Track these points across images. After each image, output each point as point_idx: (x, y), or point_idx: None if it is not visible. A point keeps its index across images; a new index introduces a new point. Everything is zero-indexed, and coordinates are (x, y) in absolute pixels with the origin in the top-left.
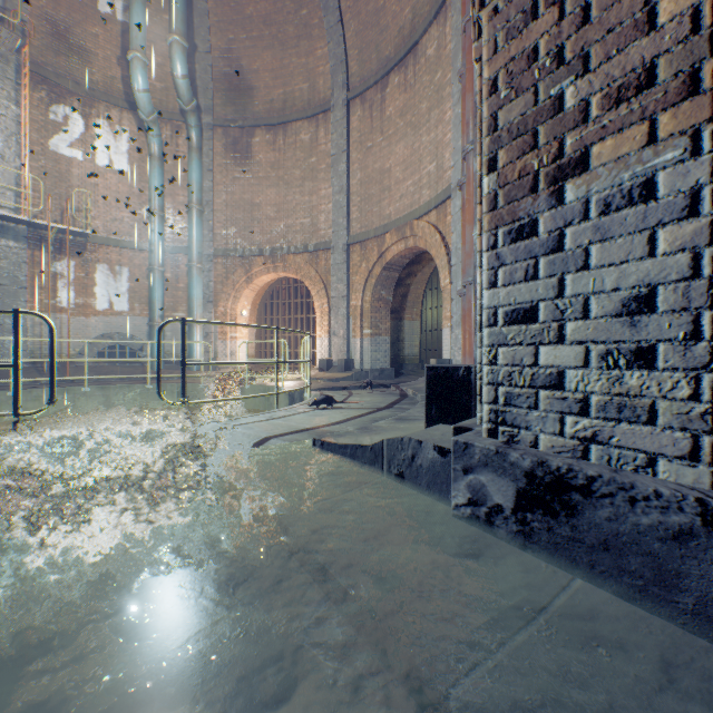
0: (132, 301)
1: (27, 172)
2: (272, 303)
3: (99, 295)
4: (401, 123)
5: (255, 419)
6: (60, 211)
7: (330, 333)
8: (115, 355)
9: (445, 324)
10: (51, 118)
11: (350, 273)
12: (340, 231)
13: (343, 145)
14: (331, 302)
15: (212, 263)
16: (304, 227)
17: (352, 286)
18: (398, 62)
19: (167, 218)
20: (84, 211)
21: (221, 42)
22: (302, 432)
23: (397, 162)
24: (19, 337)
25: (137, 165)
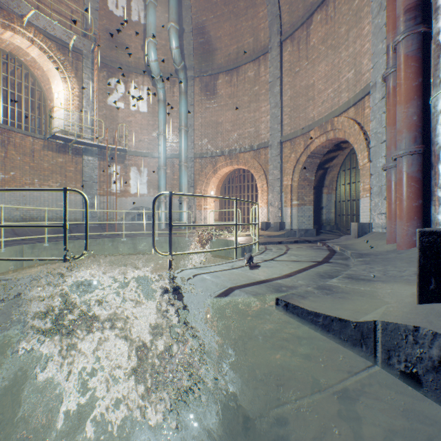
0: (149, 187)
1: (97, 118)
2: (229, 186)
3: (132, 185)
4: (322, 47)
5: (220, 268)
6: (113, 138)
7: (268, 204)
8: (140, 220)
9: (363, 195)
10: (108, 86)
11: (282, 162)
12: (275, 133)
13: (277, 74)
14: (268, 183)
15: (193, 162)
16: (250, 134)
17: (284, 171)
18: (320, 4)
19: (168, 137)
20: (124, 136)
21: (198, 24)
22: (260, 284)
23: (319, 77)
24: (66, 206)
25: (151, 107)
